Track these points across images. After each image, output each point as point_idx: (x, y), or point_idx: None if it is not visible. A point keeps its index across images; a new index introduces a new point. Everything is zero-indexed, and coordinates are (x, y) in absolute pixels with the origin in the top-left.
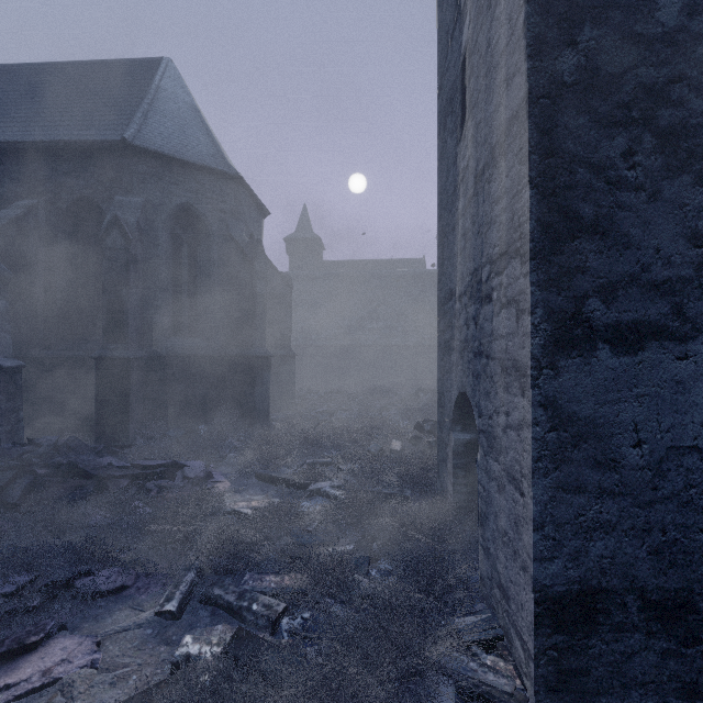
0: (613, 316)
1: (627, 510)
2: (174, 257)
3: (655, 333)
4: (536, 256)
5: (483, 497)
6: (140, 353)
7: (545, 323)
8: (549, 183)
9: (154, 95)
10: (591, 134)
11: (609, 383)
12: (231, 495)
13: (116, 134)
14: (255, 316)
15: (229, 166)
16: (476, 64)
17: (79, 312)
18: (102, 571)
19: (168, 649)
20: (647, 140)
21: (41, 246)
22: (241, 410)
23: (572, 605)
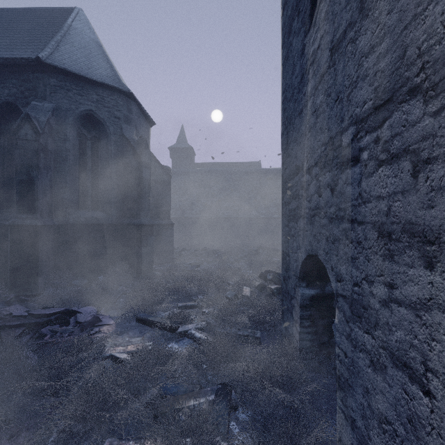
0: None
1: None
2: (80, 150)
3: None
4: None
5: (344, 362)
6: (49, 221)
7: None
8: None
9: (66, 30)
10: None
11: None
12: (113, 338)
13: (33, 54)
14: (141, 195)
15: (123, 85)
16: None
17: (5, 191)
18: None
19: None
20: None
21: None
22: (131, 264)
23: None
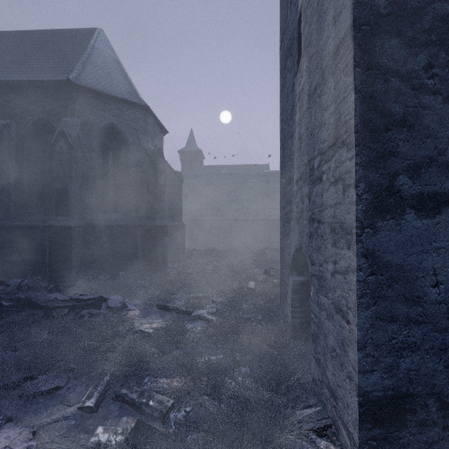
0: (417, 189)
1: (428, 334)
2: (103, 159)
3: (448, 201)
4: (359, 143)
5: (315, 322)
6: (79, 223)
7: (366, 194)
8: (369, 89)
9: (90, 51)
10: (400, 52)
11: (414, 239)
12: (139, 319)
13: (64, 76)
14: (157, 199)
15: (140, 99)
16: (309, 15)
17: (39, 196)
18: (43, 376)
19: (86, 436)
20: (442, 56)
21: (12, 151)
22: (148, 261)
23: (387, 406)
